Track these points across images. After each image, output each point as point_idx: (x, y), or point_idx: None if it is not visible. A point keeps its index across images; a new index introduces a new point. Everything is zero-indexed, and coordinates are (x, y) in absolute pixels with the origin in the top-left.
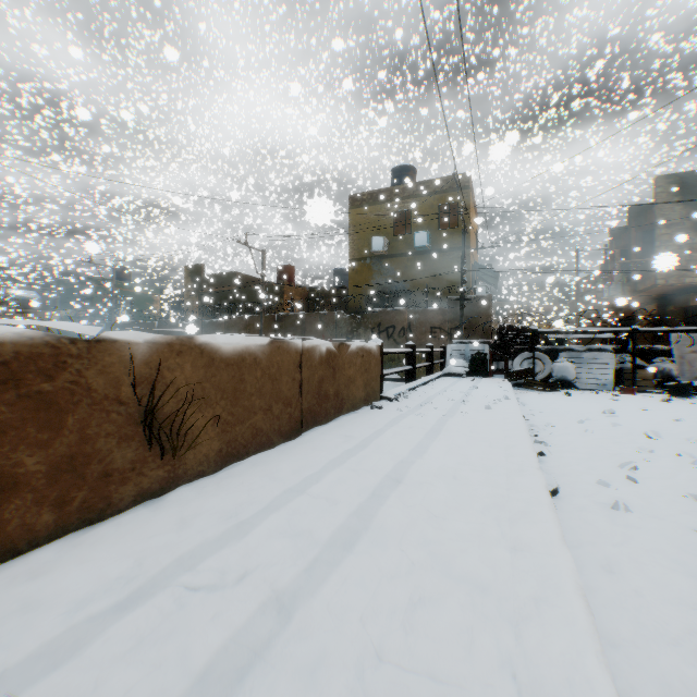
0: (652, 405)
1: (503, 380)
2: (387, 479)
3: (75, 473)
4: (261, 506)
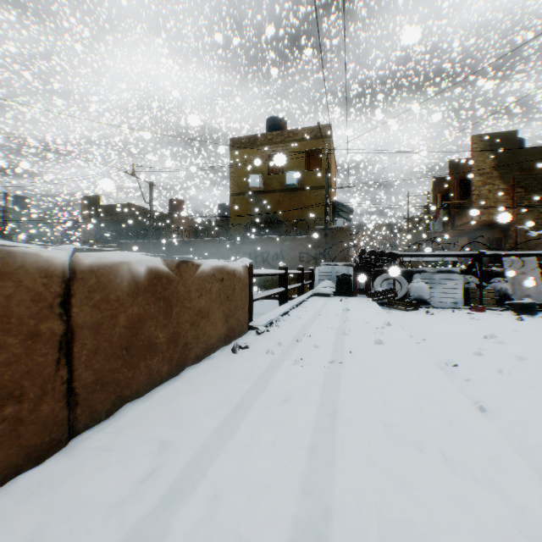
0: (516, 325)
1: (368, 300)
2: None
3: None
4: None
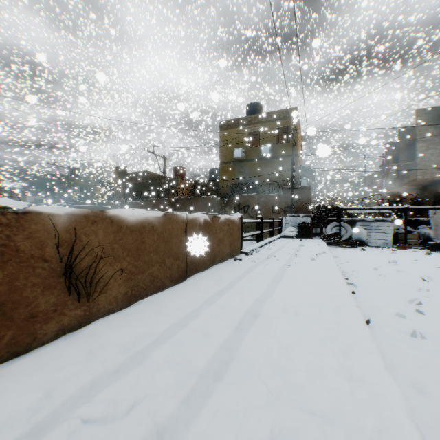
0: (420, 257)
1: (320, 240)
2: (247, 315)
3: (5, 316)
4: (153, 338)
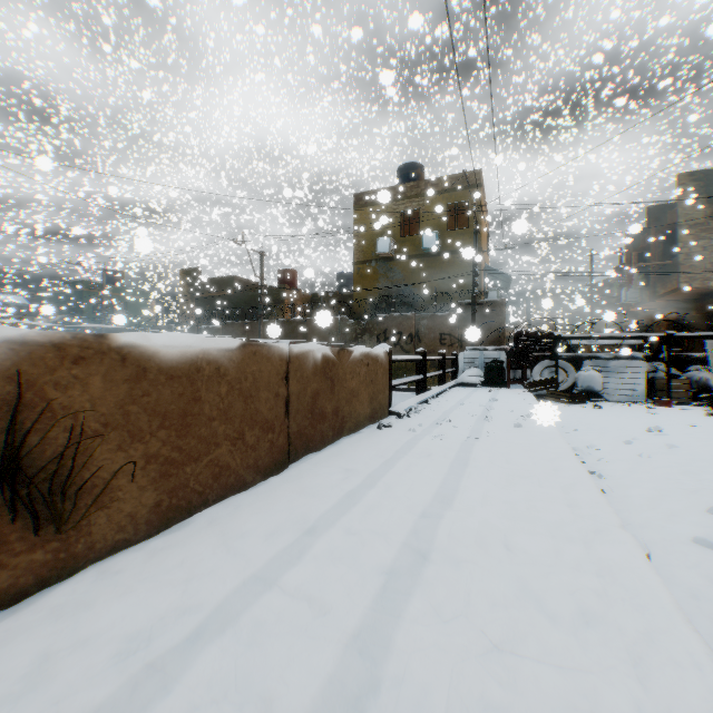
0: (699, 420)
1: (523, 391)
2: (405, 553)
3: None
4: (199, 618)
